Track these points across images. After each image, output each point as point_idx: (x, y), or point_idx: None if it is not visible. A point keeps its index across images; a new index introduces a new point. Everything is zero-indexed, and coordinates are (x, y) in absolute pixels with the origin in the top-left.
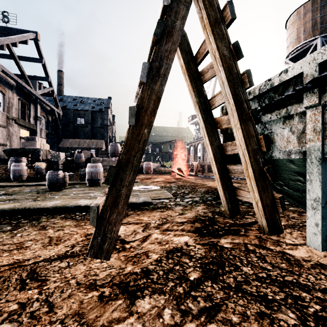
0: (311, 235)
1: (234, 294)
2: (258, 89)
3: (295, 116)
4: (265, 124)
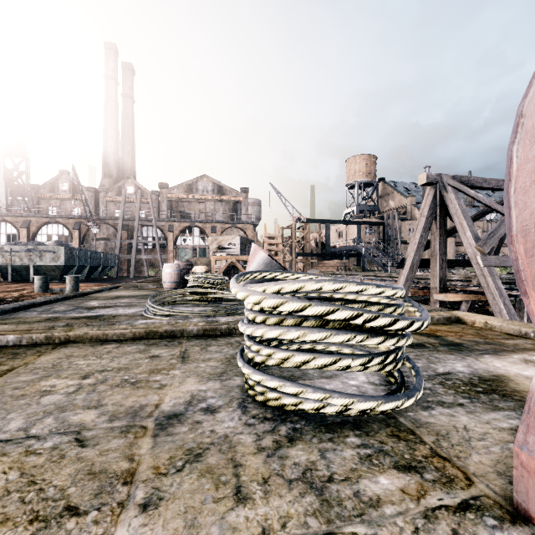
0: (9, 280)
1: None
2: None
3: (6, 256)
4: None
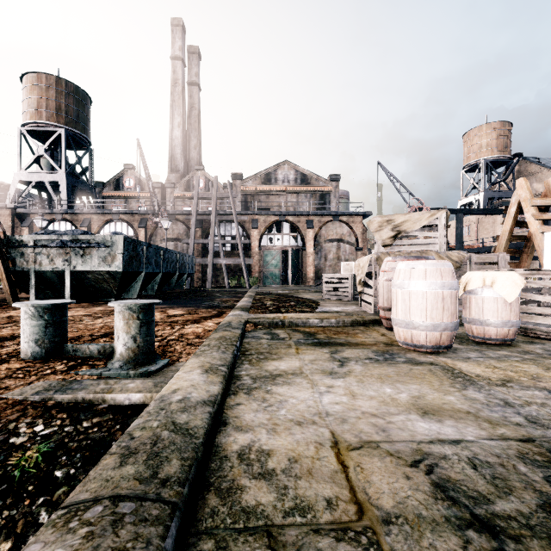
0: (32, 298)
1: (6, 311)
2: (8, 237)
3: (26, 254)
4: (12, 254)
